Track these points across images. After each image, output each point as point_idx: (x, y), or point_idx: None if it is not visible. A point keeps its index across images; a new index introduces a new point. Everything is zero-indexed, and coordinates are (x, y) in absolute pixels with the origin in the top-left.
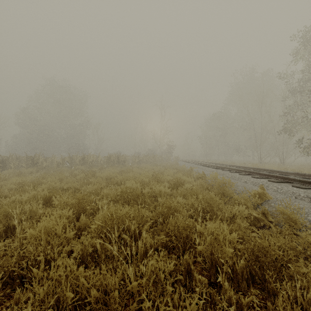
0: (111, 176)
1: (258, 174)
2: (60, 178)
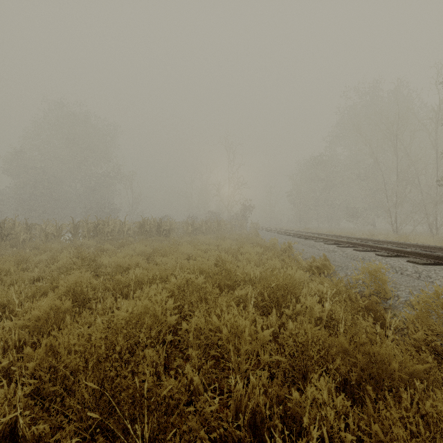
0: (125, 265)
1: None
2: (4, 271)
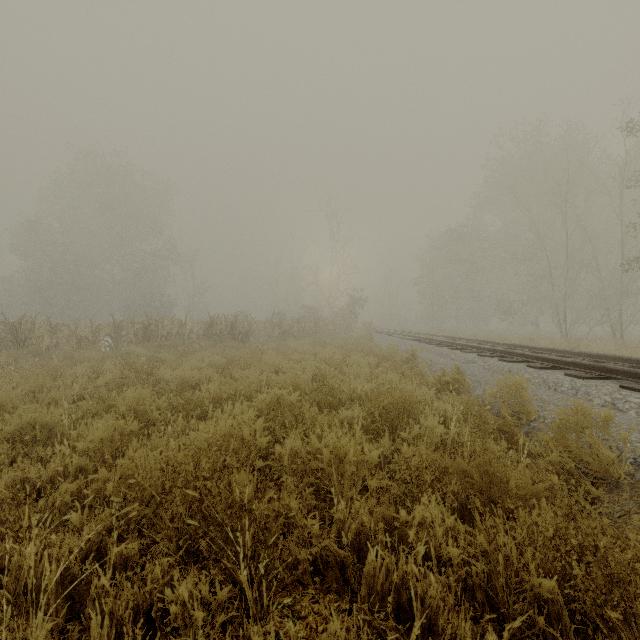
0: (193, 380)
1: (635, 376)
2: (38, 388)
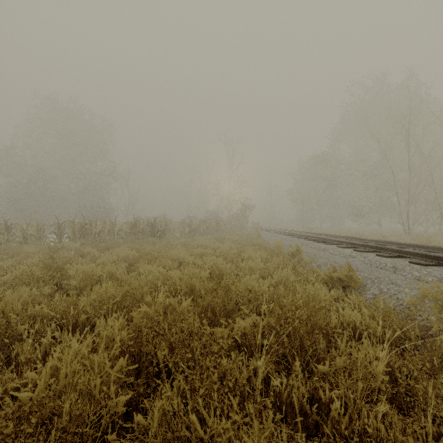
0: (94, 277)
1: None
2: None
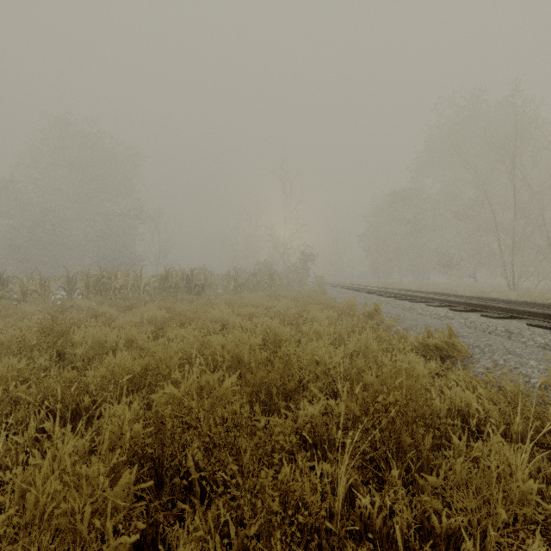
0: (107, 345)
1: None
2: None
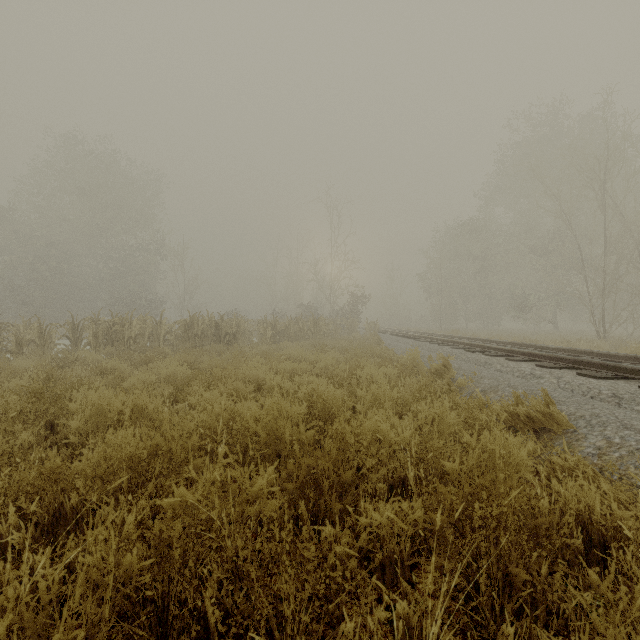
0: (109, 415)
1: None
2: None
